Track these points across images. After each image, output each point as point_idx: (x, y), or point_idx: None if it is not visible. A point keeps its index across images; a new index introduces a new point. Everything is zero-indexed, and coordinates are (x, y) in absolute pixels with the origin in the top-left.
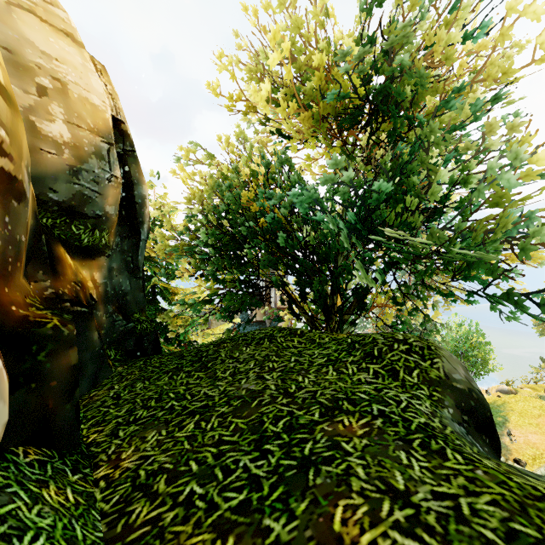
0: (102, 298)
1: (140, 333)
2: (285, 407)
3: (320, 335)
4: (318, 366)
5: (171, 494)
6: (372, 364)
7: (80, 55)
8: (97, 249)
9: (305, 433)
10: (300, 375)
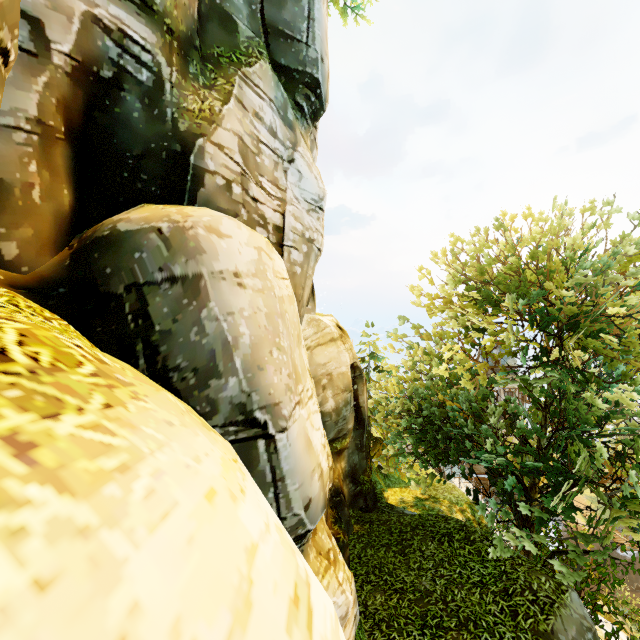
0: (345, 476)
1: (364, 493)
2: (440, 611)
3: (487, 549)
4: (471, 585)
5: (387, 634)
6: (504, 600)
7: (336, 347)
8: (343, 448)
9: (444, 632)
10: (456, 588)
